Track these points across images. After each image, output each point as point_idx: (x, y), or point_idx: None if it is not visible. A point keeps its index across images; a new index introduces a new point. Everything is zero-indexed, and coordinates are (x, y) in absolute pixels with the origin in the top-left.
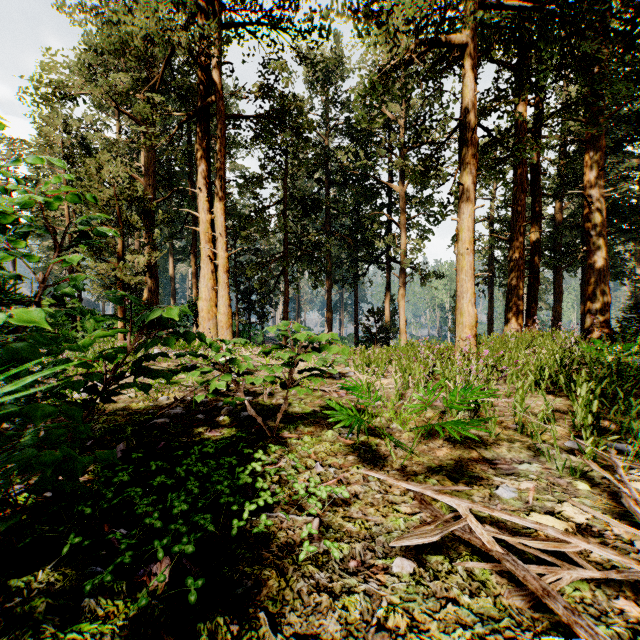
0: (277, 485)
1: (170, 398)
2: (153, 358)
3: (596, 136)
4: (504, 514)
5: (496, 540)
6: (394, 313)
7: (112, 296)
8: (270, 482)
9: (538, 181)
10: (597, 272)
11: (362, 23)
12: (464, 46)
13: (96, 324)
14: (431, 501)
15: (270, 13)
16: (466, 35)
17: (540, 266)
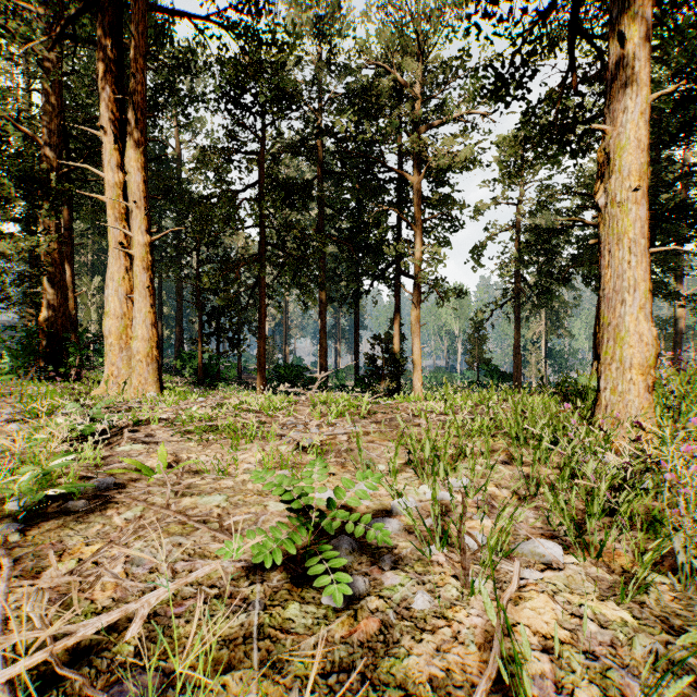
0: None
1: None
2: None
3: None
4: None
5: None
6: (401, 340)
7: None
8: None
9: None
10: None
11: None
12: None
13: None
14: None
15: None
16: None
17: None
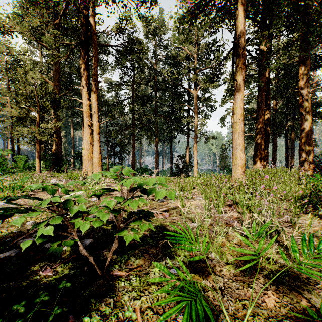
0: None
1: (35, 223)
2: None
3: (306, 59)
4: None
5: None
6: (190, 157)
7: None
8: None
9: (269, 87)
10: (306, 135)
11: None
12: None
13: None
14: None
15: None
16: None
17: (270, 132)
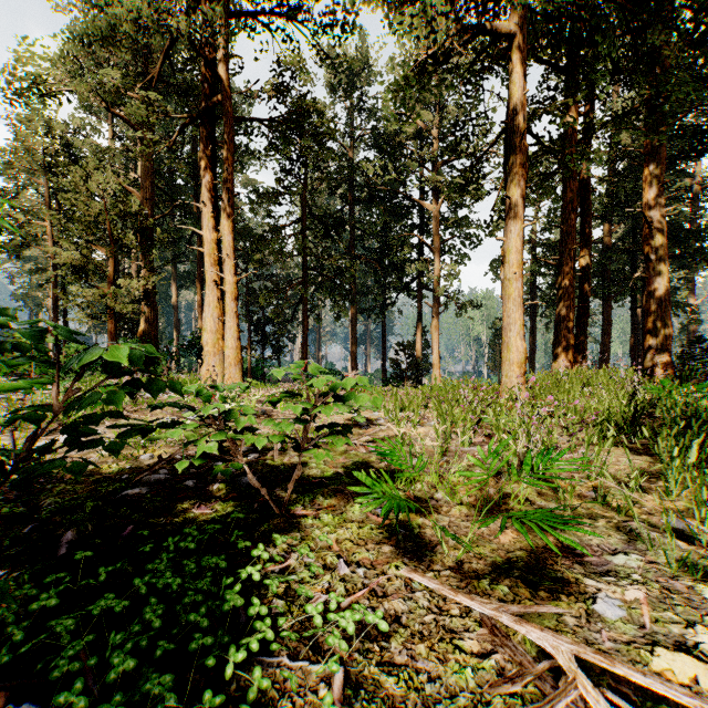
0: (282, 602)
1: (154, 456)
2: (96, 421)
3: (656, 147)
4: (633, 671)
5: (617, 707)
6: (426, 347)
7: (28, 328)
8: (273, 596)
9: (588, 199)
10: (658, 301)
11: (393, 7)
12: (512, 37)
13: (10, 370)
14: (507, 628)
15: (286, 1)
16: (514, 24)
17: (590, 295)
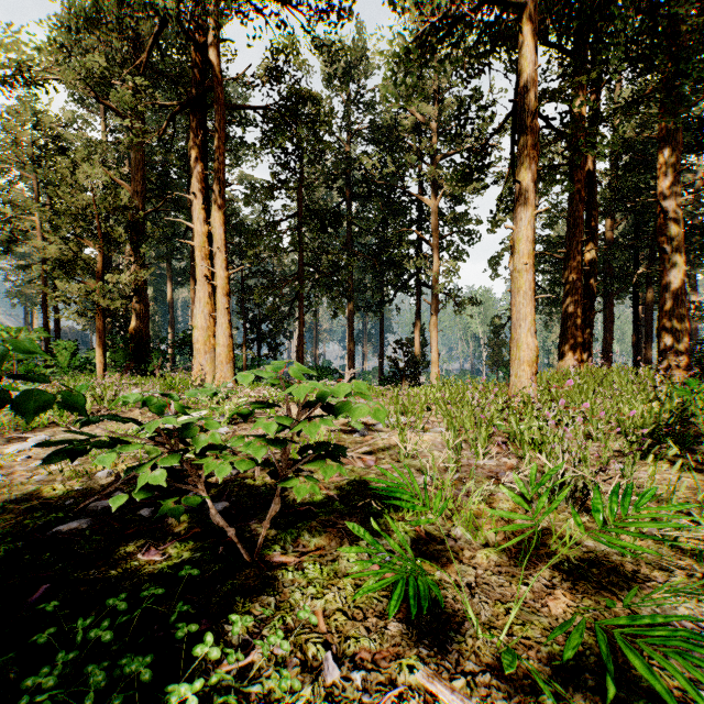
0: None
1: (113, 473)
2: None
3: (672, 132)
4: None
5: None
6: (424, 345)
7: None
8: None
9: (594, 191)
10: (673, 296)
11: None
12: (522, 7)
13: None
14: None
15: None
16: None
17: (596, 290)
